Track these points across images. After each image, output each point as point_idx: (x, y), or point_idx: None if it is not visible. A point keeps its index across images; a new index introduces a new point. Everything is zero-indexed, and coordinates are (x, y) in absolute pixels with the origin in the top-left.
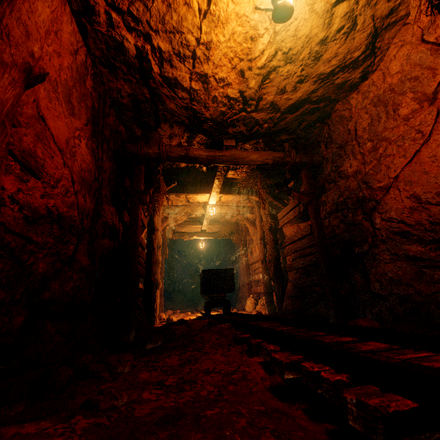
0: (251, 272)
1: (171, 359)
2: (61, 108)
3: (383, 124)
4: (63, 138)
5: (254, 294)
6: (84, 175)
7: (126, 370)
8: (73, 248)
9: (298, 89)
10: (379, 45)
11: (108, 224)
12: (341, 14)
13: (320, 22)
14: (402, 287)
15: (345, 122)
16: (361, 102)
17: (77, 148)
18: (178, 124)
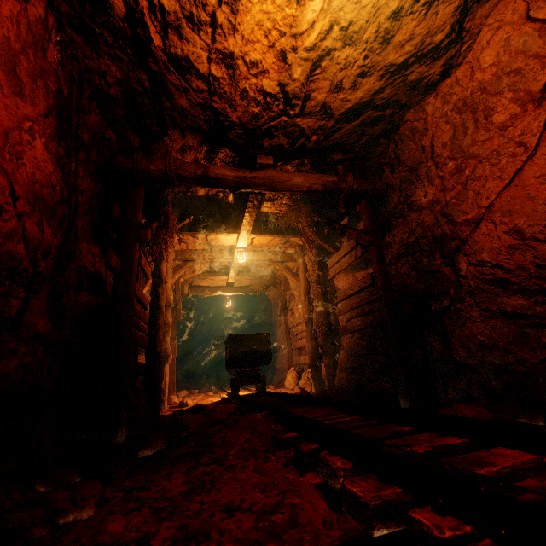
0: (292, 337)
1: (172, 482)
2: None
3: (471, 136)
4: None
5: (295, 366)
6: (41, 191)
7: (84, 515)
8: (18, 304)
9: (359, 85)
10: (469, 26)
11: (88, 270)
12: None
13: None
14: (498, 353)
15: (418, 137)
16: (441, 109)
17: (26, 146)
18: (193, 131)
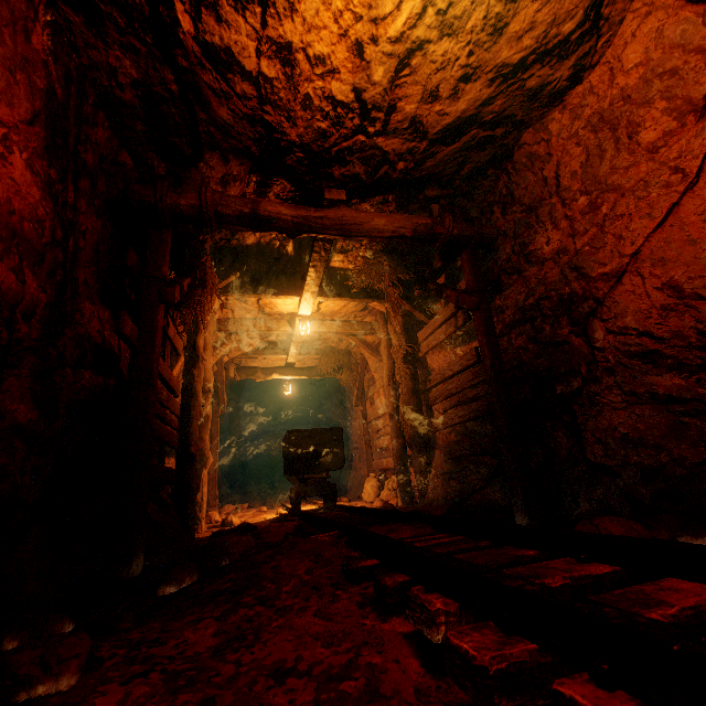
0: (371, 435)
1: (199, 633)
2: None
3: (610, 162)
4: None
5: (376, 471)
6: (20, 226)
7: (62, 685)
8: None
9: (461, 93)
10: (608, 12)
11: (92, 341)
12: None
13: None
14: (646, 451)
15: (538, 165)
16: (569, 126)
17: None
18: (238, 154)
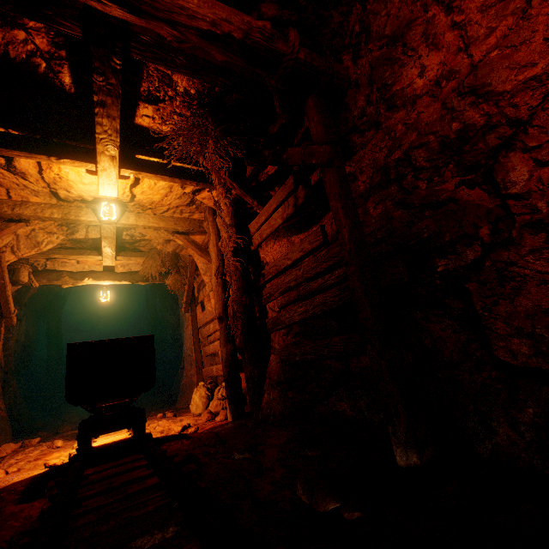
0: (203, 341)
1: None
2: None
3: None
4: None
5: (207, 378)
6: None
7: None
8: None
9: None
10: None
11: None
12: None
13: None
14: None
15: None
16: None
17: None
18: None
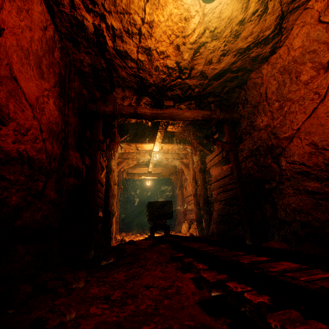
0: (185, 203)
1: (119, 275)
2: (32, 72)
3: (288, 88)
4: (33, 96)
5: (188, 220)
6: (52, 127)
7: (79, 285)
8: (42, 185)
9: (222, 60)
10: (285, 25)
11: (73, 166)
12: (255, 0)
13: (239, 6)
14: (303, 215)
15: (258, 87)
16: (271, 71)
17: (45, 104)
18: (128, 88)
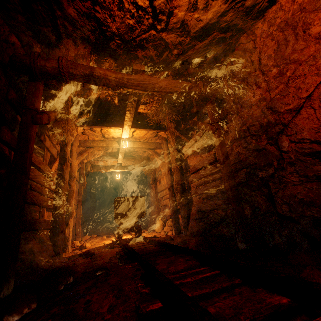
0: (159, 198)
1: None
2: None
3: (292, 47)
4: None
5: (162, 216)
6: None
7: None
8: None
9: (210, 7)
10: None
11: None
12: None
13: None
14: (316, 208)
15: (248, 55)
16: (267, 30)
17: None
18: (83, 41)
